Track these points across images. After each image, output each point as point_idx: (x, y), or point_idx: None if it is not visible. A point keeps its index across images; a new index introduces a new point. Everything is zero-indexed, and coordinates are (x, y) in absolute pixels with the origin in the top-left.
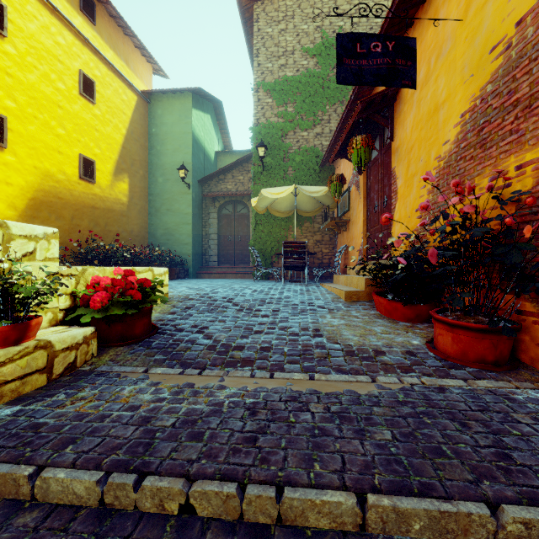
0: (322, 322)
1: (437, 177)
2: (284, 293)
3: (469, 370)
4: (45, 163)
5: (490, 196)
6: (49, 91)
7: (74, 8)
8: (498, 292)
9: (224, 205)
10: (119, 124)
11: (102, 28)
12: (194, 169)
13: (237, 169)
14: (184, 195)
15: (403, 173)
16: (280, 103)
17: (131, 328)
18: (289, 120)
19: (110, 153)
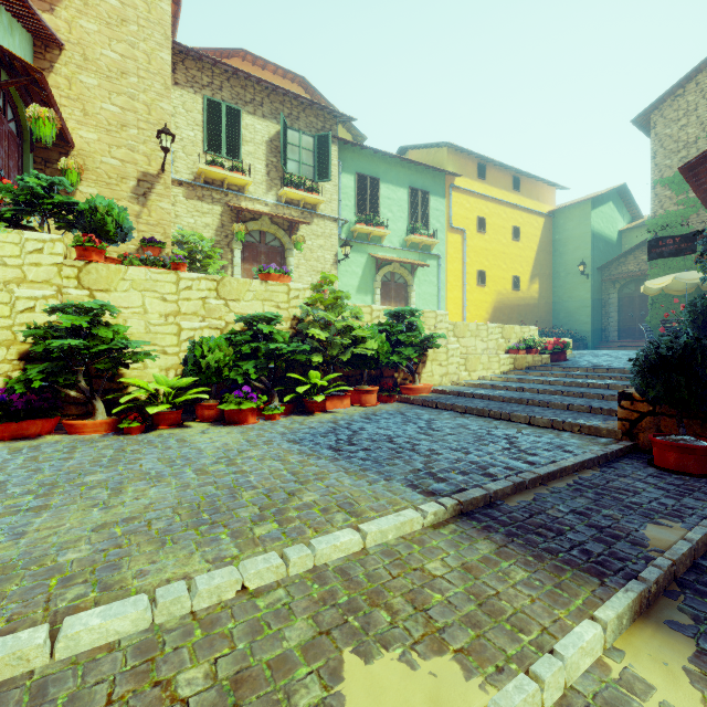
0: None
1: None
2: None
3: None
4: (498, 287)
5: None
6: (499, 247)
7: (510, 192)
8: None
9: (625, 285)
10: (532, 245)
11: (523, 189)
12: (592, 261)
13: (639, 250)
14: (583, 284)
15: None
16: (680, 192)
17: (560, 357)
18: (690, 205)
19: (527, 268)
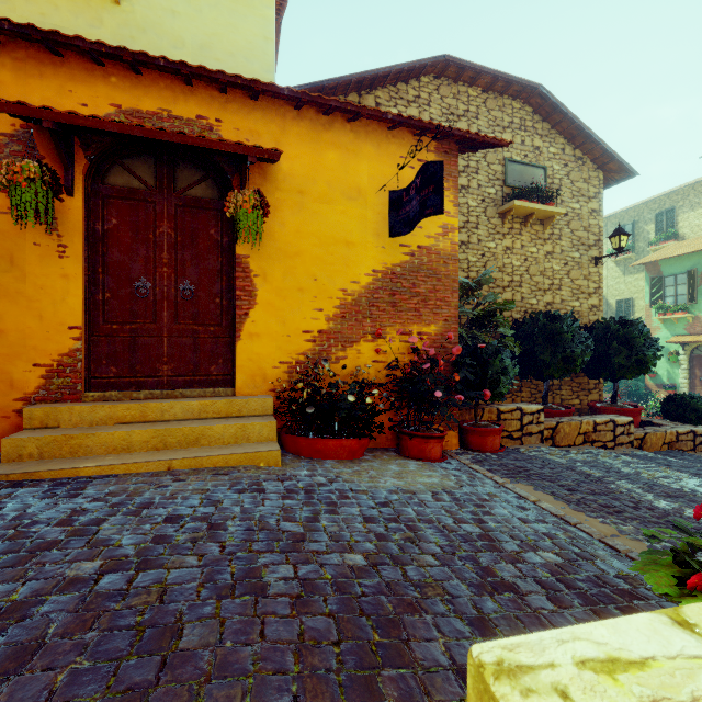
0: (404, 487)
1: (343, 308)
2: (189, 514)
3: (450, 461)
4: None
5: (400, 345)
6: None
7: None
8: (406, 410)
9: None
10: None
11: None
12: None
13: None
14: None
15: (274, 276)
16: None
17: None
18: None
19: None
